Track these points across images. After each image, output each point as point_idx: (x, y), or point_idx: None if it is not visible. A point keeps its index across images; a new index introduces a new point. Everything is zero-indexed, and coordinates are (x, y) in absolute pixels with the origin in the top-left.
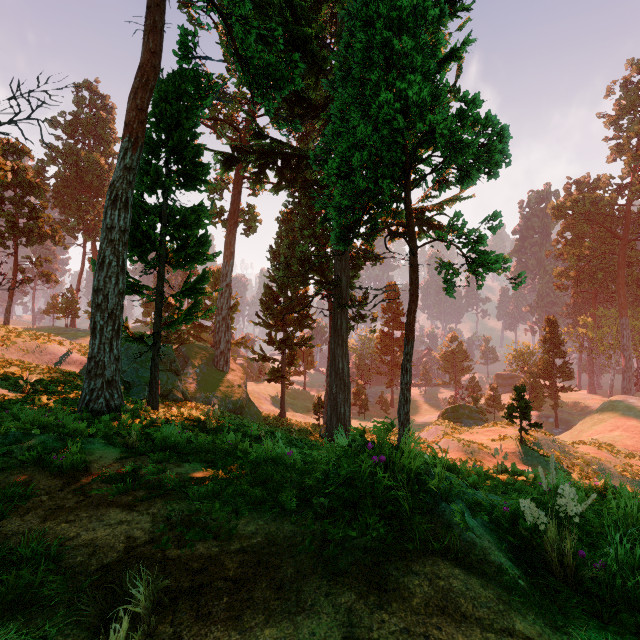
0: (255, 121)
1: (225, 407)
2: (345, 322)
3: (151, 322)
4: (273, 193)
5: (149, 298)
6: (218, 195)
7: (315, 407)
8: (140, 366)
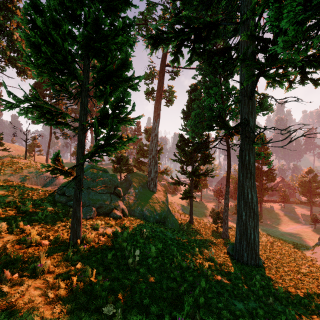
0: (175, 3)
1: (153, 218)
2: (252, 158)
3: (111, 159)
4: (187, 65)
5: (76, 131)
6: (150, 83)
7: (215, 219)
8: (91, 190)
